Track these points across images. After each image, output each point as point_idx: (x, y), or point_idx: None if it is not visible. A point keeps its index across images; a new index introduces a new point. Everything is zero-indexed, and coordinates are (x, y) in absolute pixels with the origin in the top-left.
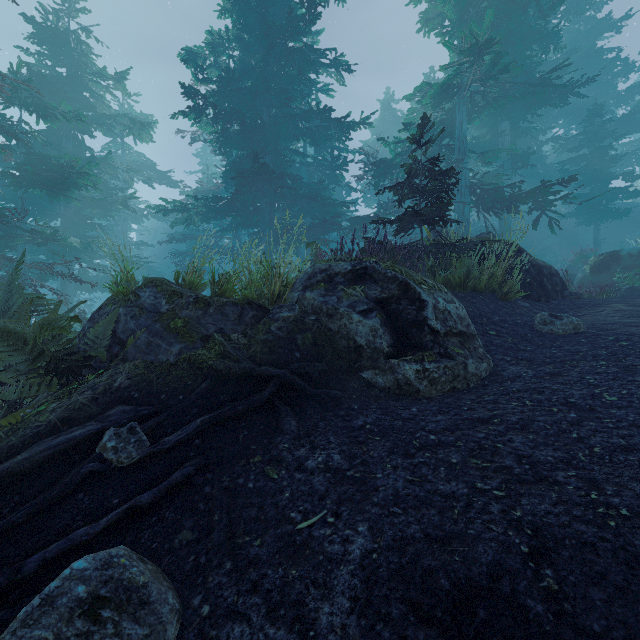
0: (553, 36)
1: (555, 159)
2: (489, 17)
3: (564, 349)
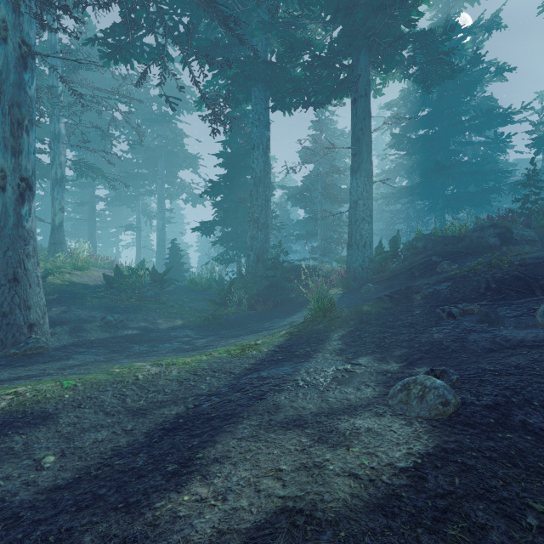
0: None
1: None
2: None
3: None
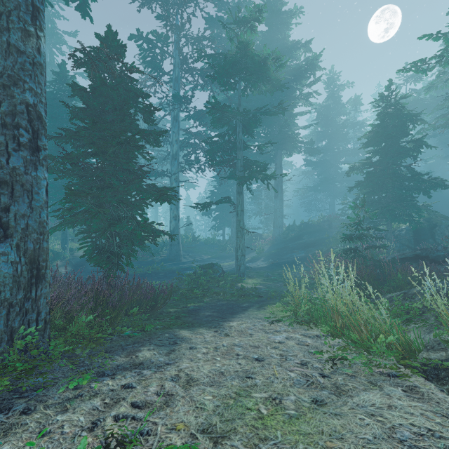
0: None
1: None
2: None
3: None
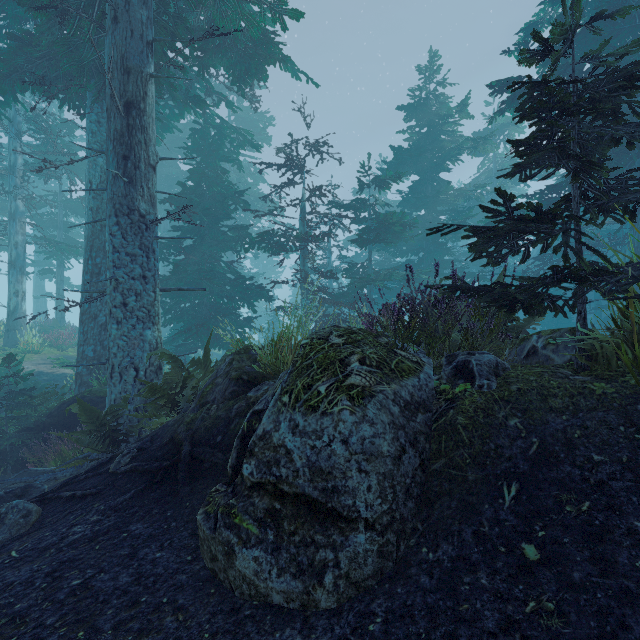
0: None
1: None
2: None
3: None
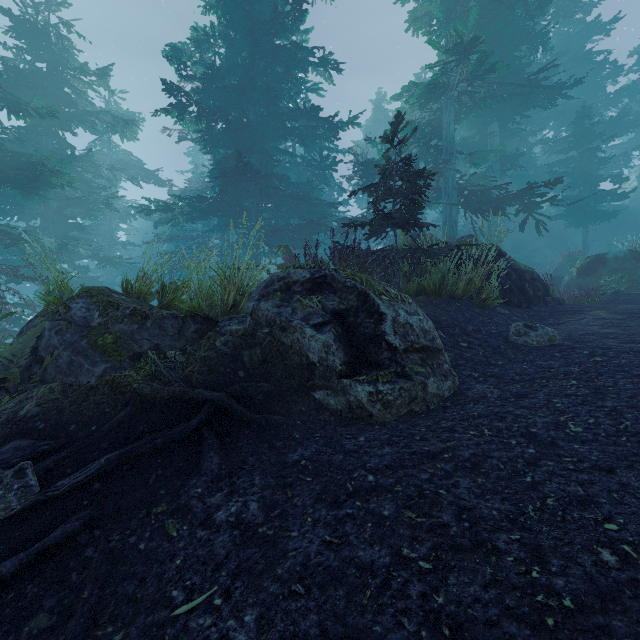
0: (541, 37)
1: (545, 161)
2: (474, 15)
3: (536, 364)
